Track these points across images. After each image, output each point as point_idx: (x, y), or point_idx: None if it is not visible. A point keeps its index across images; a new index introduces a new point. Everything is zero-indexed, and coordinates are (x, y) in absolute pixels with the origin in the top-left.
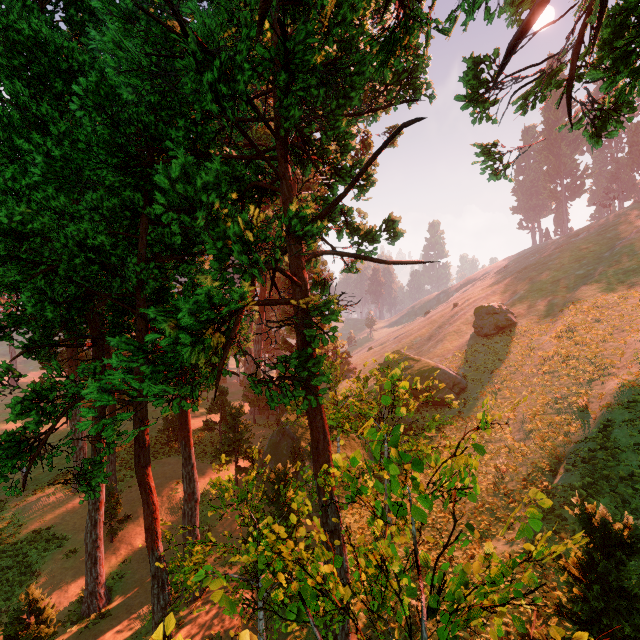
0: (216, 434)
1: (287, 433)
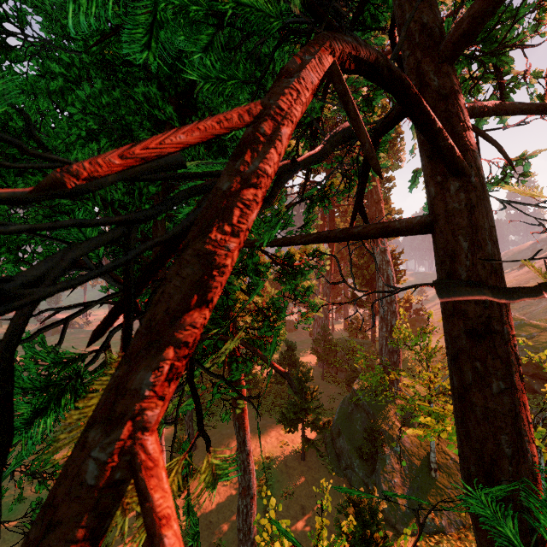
0: (285, 385)
1: (360, 404)
